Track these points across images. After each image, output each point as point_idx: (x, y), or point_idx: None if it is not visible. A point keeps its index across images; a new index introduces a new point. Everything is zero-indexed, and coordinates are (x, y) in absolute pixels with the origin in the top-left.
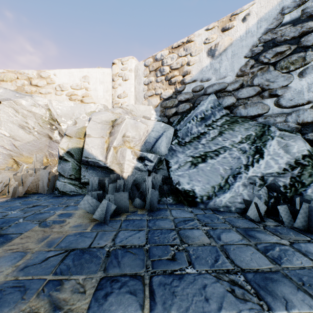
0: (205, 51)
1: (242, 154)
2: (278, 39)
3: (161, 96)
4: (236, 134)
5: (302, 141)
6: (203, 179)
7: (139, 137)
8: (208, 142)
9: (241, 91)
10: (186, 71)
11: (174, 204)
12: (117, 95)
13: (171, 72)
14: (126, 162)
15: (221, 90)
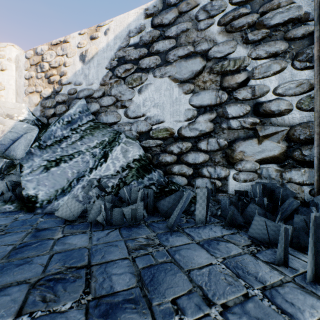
0: (78, 55)
1: (92, 158)
2: (126, 57)
3: (41, 94)
4: (94, 139)
5: (138, 147)
6: (50, 183)
7: None
8: (67, 146)
9: (103, 99)
10: (63, 72)
11: (11, 212)
12: None
13: (50, 70)
14: None
15: (90, 96)
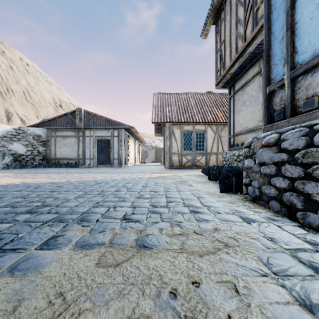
0: None
1: (0, 159)
2: (7, 136)
3: None
4: None
5: (12, 157)
6: None
7: None
8: None
9: None
10: None
11: None
12: None
13: None
14: None
15: None
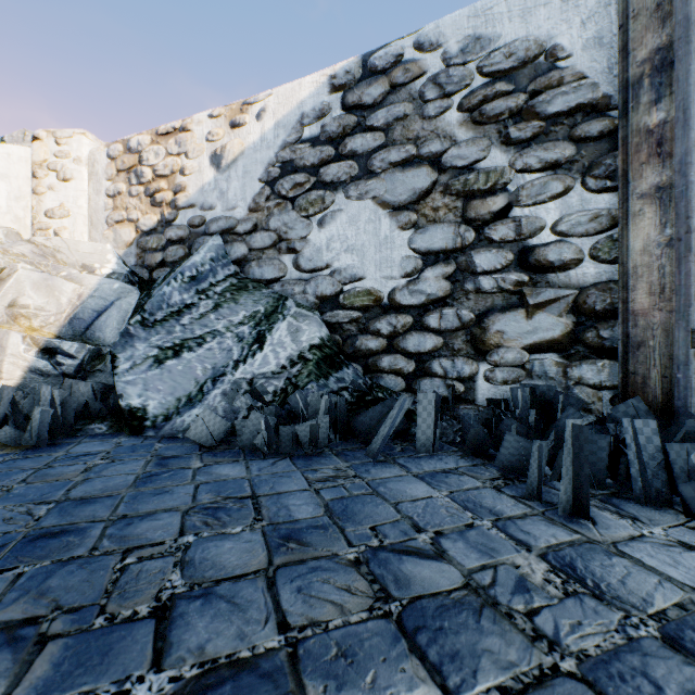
0: (207, 155)
1: (237, 344)
2: (297, 162)
3: (138, 226)
4: (240, 309)
5: (319, 324)
6: (166, 387)
7: (58, 308)
8: (192, 322)
9: (255, 236)
10: (179, 185)
11: (104, 435)
12: (45, 209)
13: (155, 181)
14: (9, 359)
15: (230, 230)
